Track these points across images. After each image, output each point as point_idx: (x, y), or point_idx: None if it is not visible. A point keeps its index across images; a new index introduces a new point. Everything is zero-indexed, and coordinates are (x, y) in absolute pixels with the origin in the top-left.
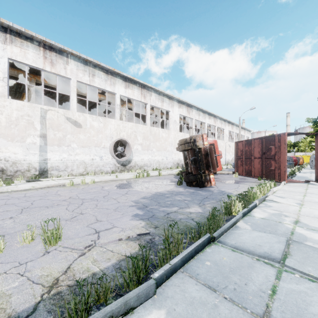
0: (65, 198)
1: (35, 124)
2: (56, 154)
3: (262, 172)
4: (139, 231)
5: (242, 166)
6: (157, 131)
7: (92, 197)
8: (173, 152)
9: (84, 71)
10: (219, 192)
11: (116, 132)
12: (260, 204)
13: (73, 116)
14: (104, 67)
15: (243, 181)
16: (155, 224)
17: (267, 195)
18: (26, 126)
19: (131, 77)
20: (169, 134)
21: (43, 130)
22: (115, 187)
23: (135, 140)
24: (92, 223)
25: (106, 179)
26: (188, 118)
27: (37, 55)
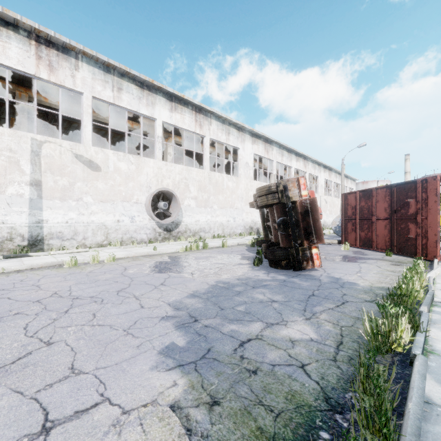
0: (42, 297)
1: (22, 165)
2: (58, 213)
3: (391, 242)
4: (162, 439)
5: (354, 231)
6: (219, 179)
7: (95, 293)
8: (243, 211)
9: (104, 82)
10: (332, 280)
11: (155, 180)
12: (430, 315)
13: (87, 152)
14: (136, 77)
15: (361, 257)
16: (212, 390)
17: (433, 291)
18: (5, 167)
19: (179, 95)
20: (237, 183)
21: (36, 175)
22: (146, 269)
23: (186, 192)
24: (52, 382)
25: (135, 253)
26: (265, 161)
27: (24, 53)
